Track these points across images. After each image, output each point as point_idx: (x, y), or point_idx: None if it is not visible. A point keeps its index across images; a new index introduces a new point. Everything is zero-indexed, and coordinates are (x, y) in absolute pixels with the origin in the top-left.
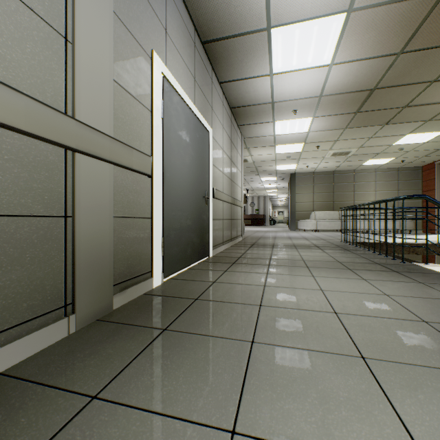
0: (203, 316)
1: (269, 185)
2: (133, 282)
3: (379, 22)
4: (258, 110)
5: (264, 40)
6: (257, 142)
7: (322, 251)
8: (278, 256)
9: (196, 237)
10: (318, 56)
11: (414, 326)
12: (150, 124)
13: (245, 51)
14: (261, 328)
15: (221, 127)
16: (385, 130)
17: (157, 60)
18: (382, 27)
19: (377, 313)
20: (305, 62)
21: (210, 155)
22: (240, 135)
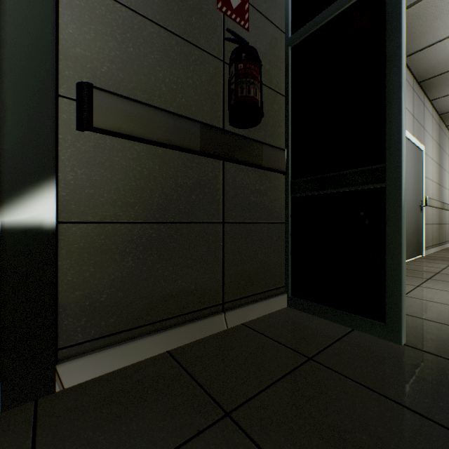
0: None
1: None
2: None
3: None
4: None
5: None
6: None
7: None
8: None
9: (414, 238)
10: None
11: None
12: None
13: None
14: None
15: (430, 139)
16: None
17: None
18: None
19: None
20: None
21: (422, 169)
22: (448, 133)
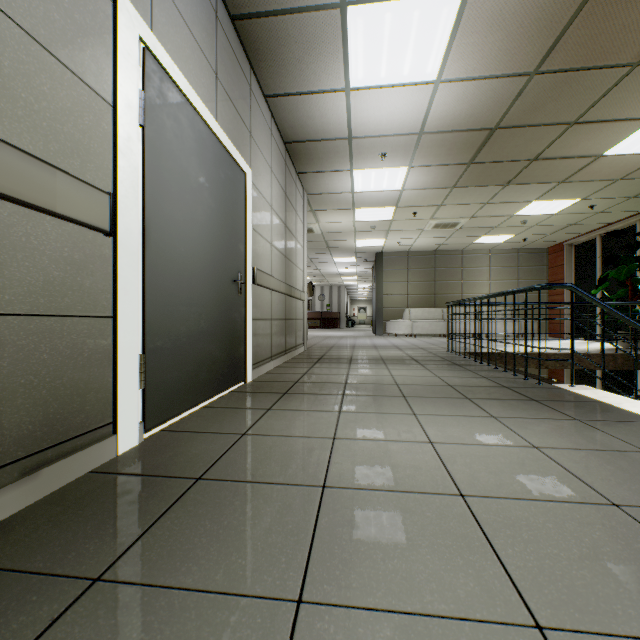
0: (200, 527)
1: (346, 269)
2: (63, 450)
3: (509, 16)
4: (329, 149)
5: (335, 26)
6: (327, 202)
7: (423, 368)
8: (358, 378)
9: (220, 350)
10: (419, 64)
11: (604, 519)
12: (112, 131)
13: (306, 42)
14: (322, 552)
15: (267, 170)
16: (505, 194)
17: (127, 9)
18: (513, 26)
19: (533, 490)
20: (399, 73)
21: (246, 211)
22: (302, 188)
